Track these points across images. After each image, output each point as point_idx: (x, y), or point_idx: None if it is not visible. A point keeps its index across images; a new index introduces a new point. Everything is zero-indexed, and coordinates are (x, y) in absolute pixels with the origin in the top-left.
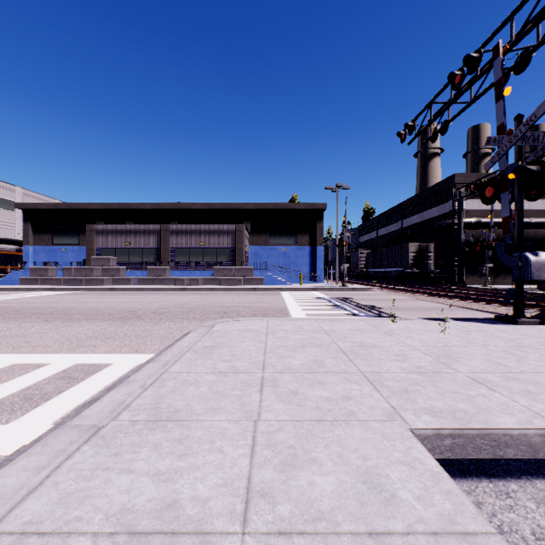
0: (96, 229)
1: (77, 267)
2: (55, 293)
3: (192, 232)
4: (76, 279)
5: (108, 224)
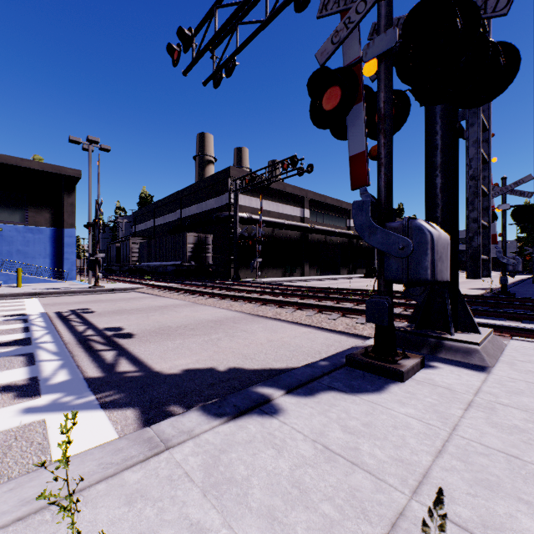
0: None
1: None
2: None
3: None
4: None
5: None
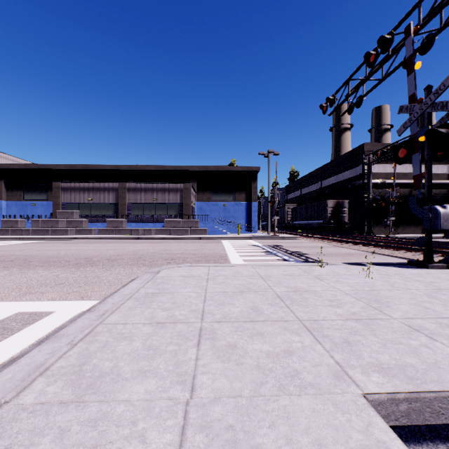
0: (62, 186)
1: (44, 220)
2: (23, 242)
3: (146, 189)
4: (43, 230)
5: (72, 182)
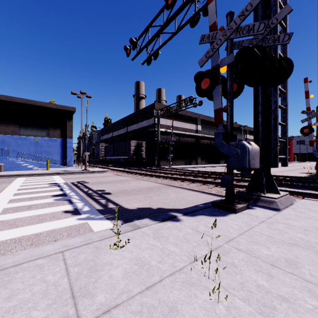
0: None
1: None
2: None
3: None
4: None
5: None
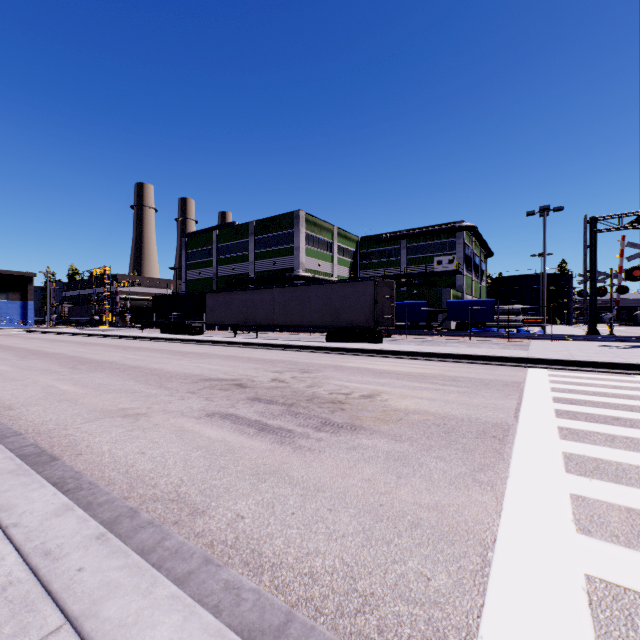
0: None
1: None
2: None
3: None
4: None
5: None
